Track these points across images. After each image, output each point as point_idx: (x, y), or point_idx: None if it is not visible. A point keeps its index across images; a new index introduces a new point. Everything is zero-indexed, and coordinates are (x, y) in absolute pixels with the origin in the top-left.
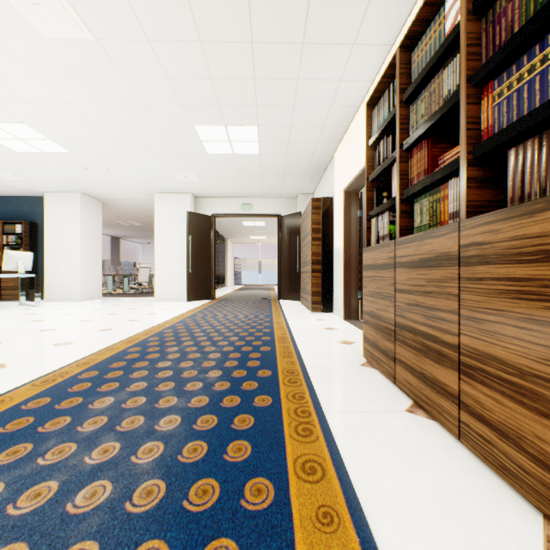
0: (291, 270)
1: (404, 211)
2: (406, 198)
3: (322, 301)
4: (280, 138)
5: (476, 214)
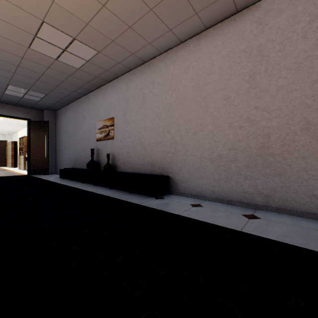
0: (4, 157)
1: (21, 153)
2: (21, 152)
3: (15, 165)
4: (2, 129)
5: (23, 155)
